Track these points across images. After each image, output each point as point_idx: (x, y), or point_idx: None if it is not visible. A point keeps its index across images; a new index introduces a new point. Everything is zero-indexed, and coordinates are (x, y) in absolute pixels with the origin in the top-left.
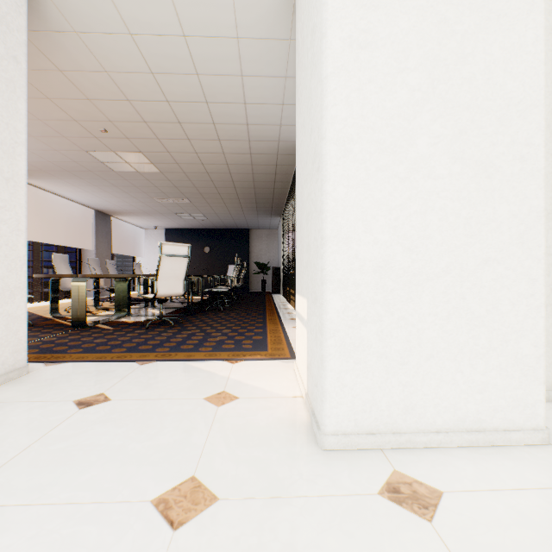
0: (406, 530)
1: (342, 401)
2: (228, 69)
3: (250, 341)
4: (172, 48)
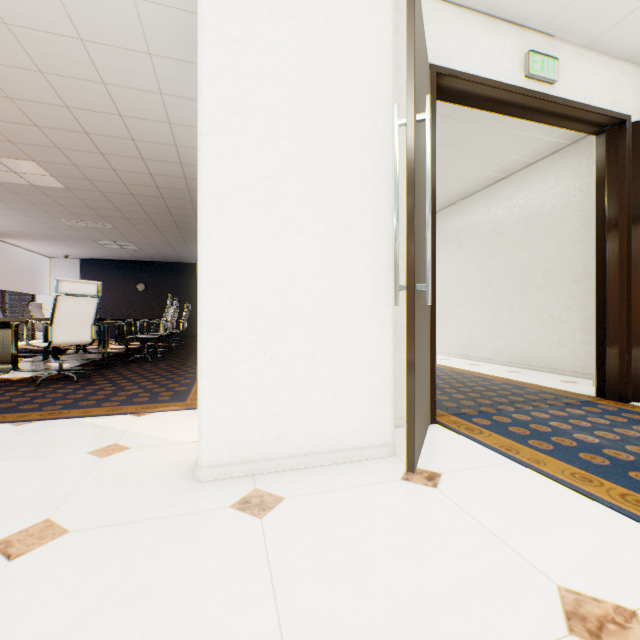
0: (238, 527)
1: (218, 435)
2: (143, 84)
3: (170, 393)
4: (67, 50)
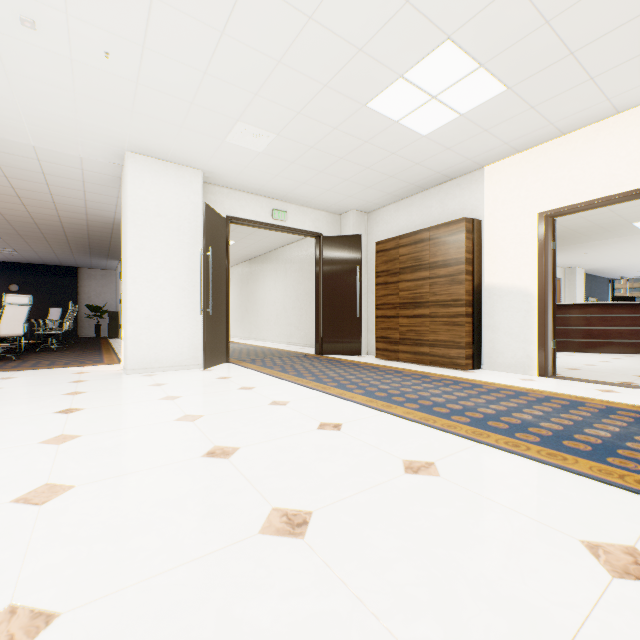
0: (144, 377)
1: (134, 359)
2: (74, 187)
3: (92, 361)
4: (32, 174)
